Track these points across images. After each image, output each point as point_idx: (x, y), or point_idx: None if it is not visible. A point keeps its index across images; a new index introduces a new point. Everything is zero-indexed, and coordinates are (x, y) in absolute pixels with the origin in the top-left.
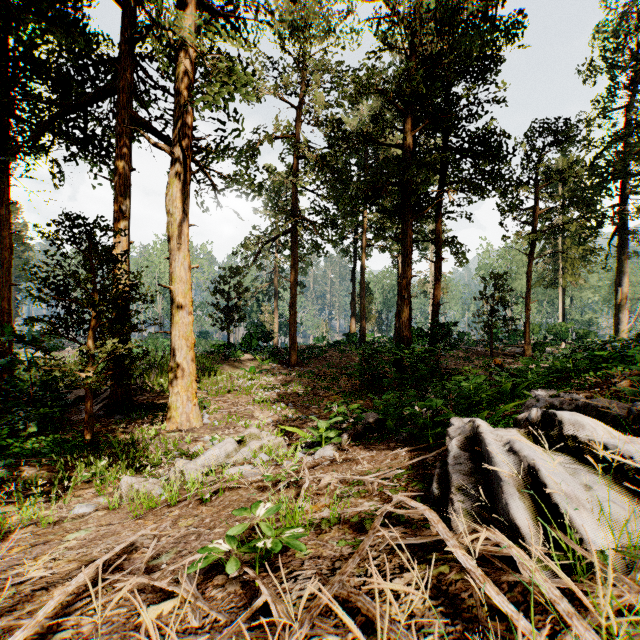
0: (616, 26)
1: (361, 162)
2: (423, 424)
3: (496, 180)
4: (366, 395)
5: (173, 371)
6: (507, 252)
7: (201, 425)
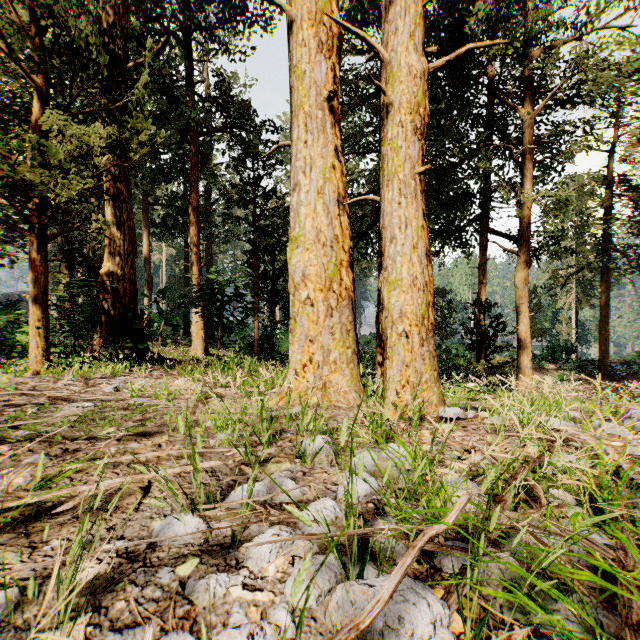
0: None
1: None
2: None
3: None
4: None
5: (519, 372)
6: None
7: None
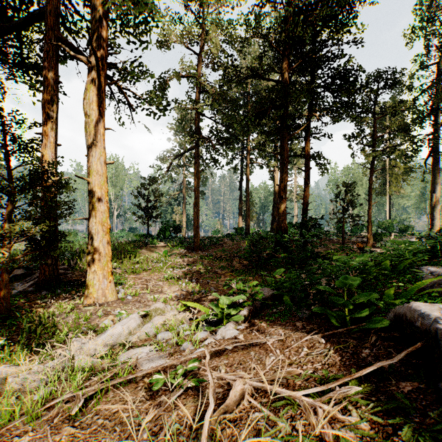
0: (432, 3)
1: (246, 102)
2: (341, 305)
3: (352, 107)
4: (255, 272)
5: (90, 252)
6: (348, 171)
7: (115, 299)
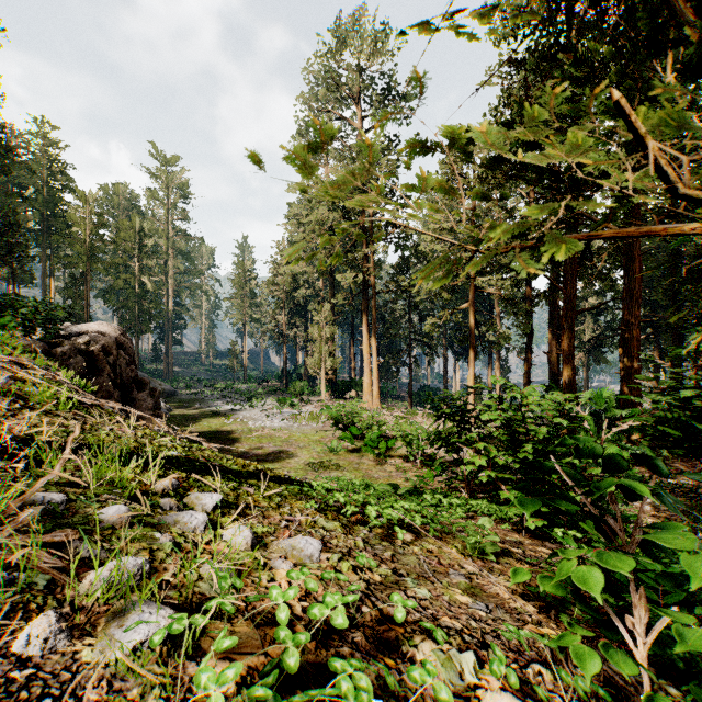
0: None
1: None
2: None
3: None
4: None
5: None
6: None
7: None
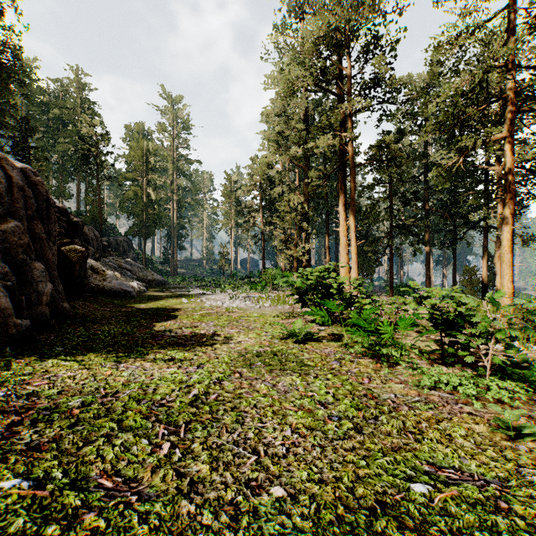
0: None
1: None
2: None
3: None
4: None
5: None
6: None
7: None
